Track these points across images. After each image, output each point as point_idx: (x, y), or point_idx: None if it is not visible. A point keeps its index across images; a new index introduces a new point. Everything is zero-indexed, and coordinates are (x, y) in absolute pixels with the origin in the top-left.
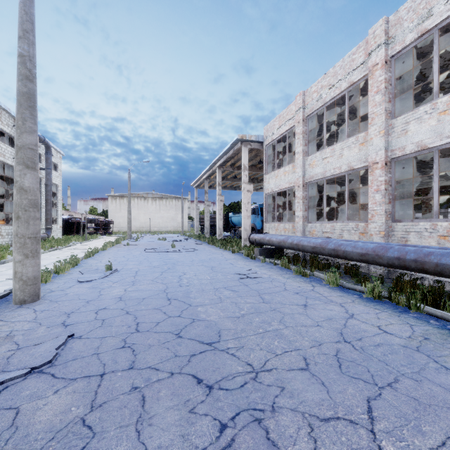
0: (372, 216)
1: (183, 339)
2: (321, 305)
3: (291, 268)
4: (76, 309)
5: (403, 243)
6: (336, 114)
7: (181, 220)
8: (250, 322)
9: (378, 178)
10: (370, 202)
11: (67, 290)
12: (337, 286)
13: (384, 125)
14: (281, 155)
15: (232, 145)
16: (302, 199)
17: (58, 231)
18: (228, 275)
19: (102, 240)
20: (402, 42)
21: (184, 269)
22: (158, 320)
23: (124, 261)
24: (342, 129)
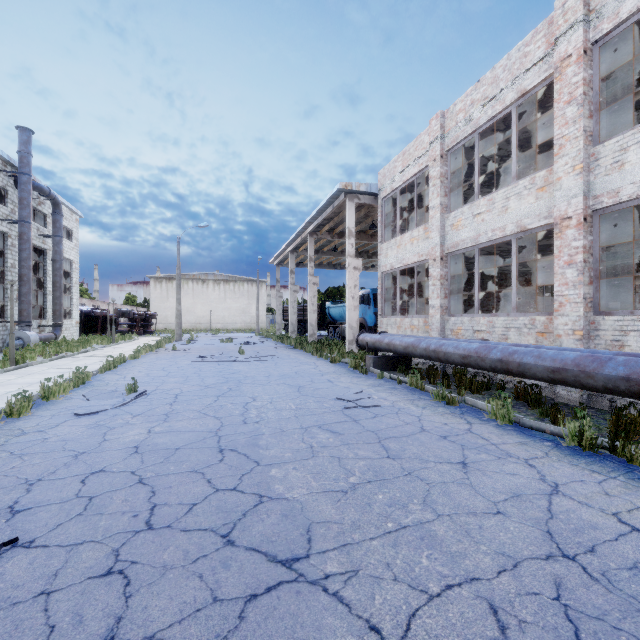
0: (560, 306)
1: (236, 549)
2: (493, 463)
3: (426, 390)
4: (50, 473)
5: (617, 350)
6: (493, 147)
7: (255, 313)
8: (368, 504)
9: (571, 244)
10: (557, 283)
11: (50, 432)
12: (509, 423)
13: (583, 155)
14: (405, 213)
15: (330, 200)
16: (440, 279)
17: (74, 329)
18: (324, 403)
19: (138, 342)
20: (614, 16)
21: (254, 391)
22: (194, 500)
23: (162, 377)
24: (500, 173)
